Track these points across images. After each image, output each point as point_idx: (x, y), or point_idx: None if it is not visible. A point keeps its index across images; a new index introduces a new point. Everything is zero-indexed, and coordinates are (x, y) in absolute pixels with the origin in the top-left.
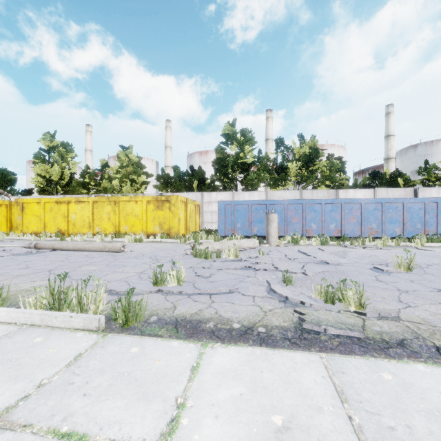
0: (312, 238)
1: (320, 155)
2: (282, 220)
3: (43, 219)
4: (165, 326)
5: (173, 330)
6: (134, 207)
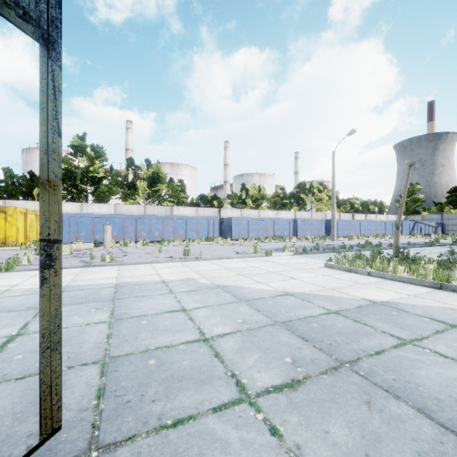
0: (138, 242)
1: (164, 178)
2: (120, 229)
3: None
4: (27, 270)
5: (31, 270)
6: None
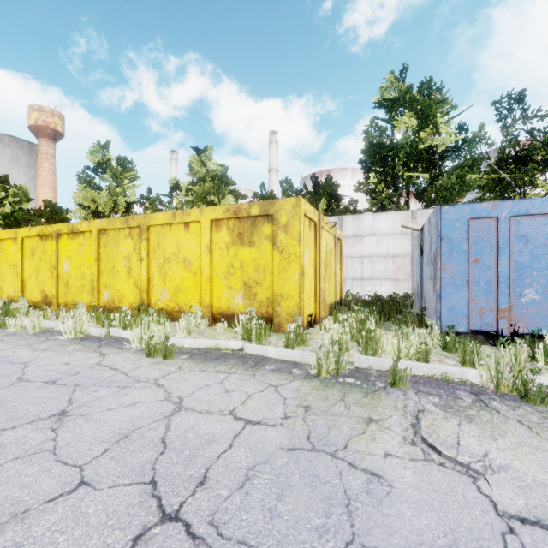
0: None
1: None
2: None
3: (21, 272)
4: None
5: None
6: (180, 240)
